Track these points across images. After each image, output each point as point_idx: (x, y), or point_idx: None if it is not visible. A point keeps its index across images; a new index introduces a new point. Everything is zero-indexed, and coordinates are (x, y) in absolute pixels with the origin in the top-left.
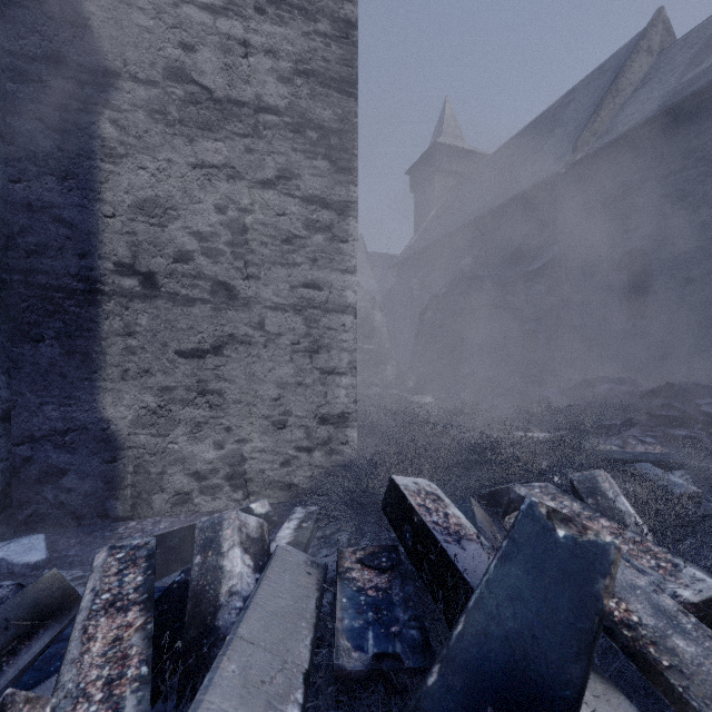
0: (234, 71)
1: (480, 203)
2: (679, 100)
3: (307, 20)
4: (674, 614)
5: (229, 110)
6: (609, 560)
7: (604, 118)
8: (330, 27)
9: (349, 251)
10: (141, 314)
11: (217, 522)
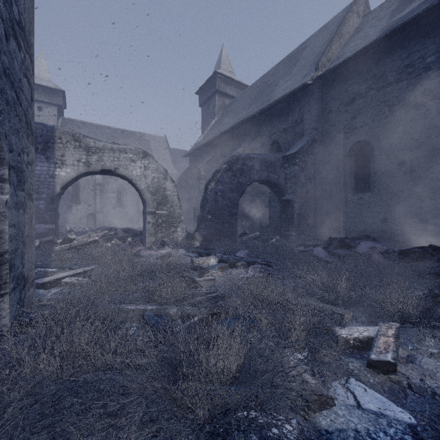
0: None
1: (247, 110)
2: (399, 25)
3: None
4: None
5: None
6: None
7: (334, 51)
8: None
9: None
10: None
11: None
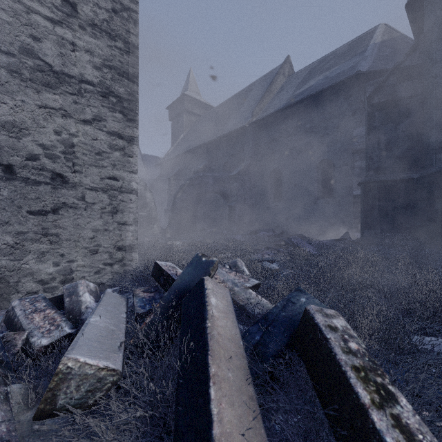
0: (66, 58)
1: (208, 134)
2: (291, 104)
3: (110, 39)
4: (237, 283)
5: (63, 79)
6: (214, 263)
7: (265, 103)
8: (123, 45)
9: (134, 162)
10: (3, 189)
11: (75, 285)
